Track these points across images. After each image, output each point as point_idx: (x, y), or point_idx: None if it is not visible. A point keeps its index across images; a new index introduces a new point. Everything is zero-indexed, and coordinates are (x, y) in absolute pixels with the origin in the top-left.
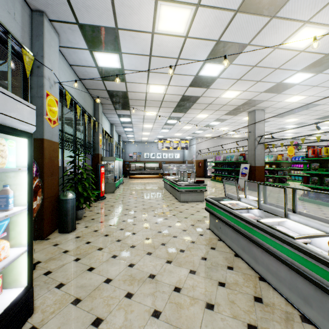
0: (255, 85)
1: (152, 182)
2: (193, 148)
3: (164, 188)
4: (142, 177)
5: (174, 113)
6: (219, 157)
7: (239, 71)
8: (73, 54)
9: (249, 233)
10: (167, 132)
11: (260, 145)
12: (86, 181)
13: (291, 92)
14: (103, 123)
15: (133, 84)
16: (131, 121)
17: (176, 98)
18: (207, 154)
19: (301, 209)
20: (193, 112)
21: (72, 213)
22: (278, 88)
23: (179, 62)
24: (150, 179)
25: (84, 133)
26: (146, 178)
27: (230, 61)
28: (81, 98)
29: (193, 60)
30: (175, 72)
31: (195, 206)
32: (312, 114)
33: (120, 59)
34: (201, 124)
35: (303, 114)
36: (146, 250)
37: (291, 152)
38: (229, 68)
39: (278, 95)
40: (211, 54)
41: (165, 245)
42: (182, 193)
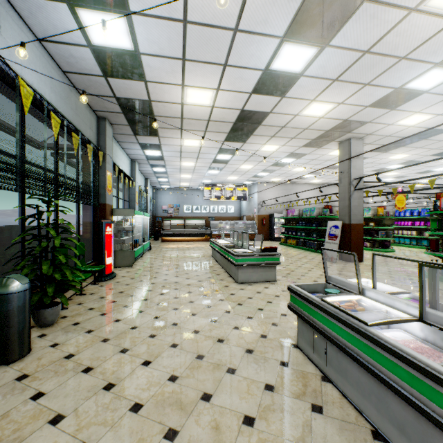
0: (359, 92)
1: (195, 248)
2: (253, 198)
3: (212, 258)
4: (181, 239)
5: (226, 143)
6: (292, 211)
7: (338, 63)
8: (39, 12)
9: (434, 404)
10: (217, 175)
11: (357, 192)
12: (61, 253)
13: (412, 107)
14: (117, 156)
15: (159, 86)
16: (162, 155)
17: (230, 116)
18: (274, 207)
19: (440, 296)
20: (256, 141)
21: (18, 321)
22: (394, 99)
23: (237, 40)
24: (192, 242)
25: (77, 169)
26: (187, 241)
27: (327, 40)
28: (69, 108)
29: (262, 36)
30: (230, 61)
31: (262, 291)
32: (431, 147)
33: (129, 28)
34: (267, 162)
35: (417, 147)
36: (164, 421)
37: (401, 204)
38: (322, 54)
39: (390, 113)
40: (295, 21)
41: (211, 400)
42: (240, 268)
